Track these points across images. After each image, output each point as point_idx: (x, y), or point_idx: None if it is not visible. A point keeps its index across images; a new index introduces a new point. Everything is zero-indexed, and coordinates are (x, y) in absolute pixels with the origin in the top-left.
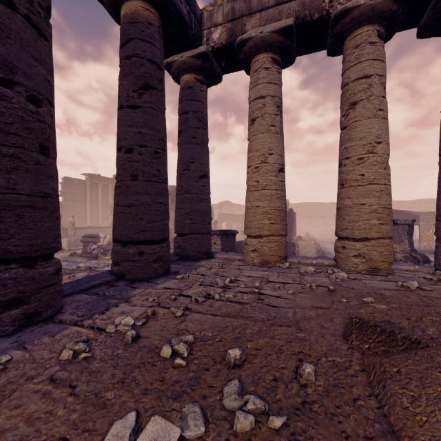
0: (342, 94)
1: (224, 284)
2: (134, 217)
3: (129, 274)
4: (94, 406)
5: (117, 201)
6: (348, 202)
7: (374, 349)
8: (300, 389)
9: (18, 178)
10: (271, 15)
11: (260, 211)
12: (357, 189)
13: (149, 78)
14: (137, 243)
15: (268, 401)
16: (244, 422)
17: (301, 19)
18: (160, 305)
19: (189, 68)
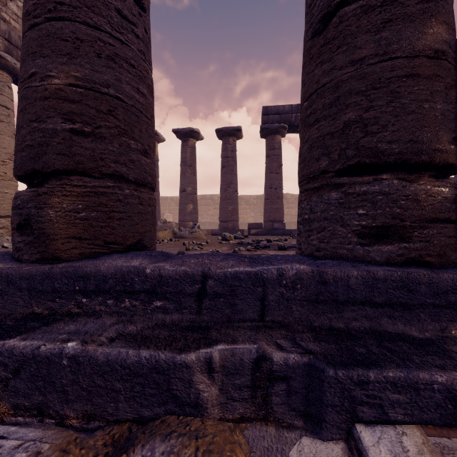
0: None
1: None
2: None
3: None
4: None
5: None
6: None
7: None
8: None
9: None
10: None
11: None
12: (3, 182)
13: None
14: None
15: None
16: None
17: None
18: None
19: None
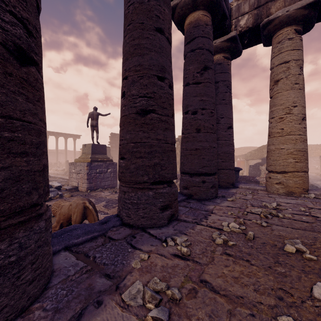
0: None
1: (273, 207)
2: (198, 157)
3: (196, 195)
4: (278, 274)
5: (186, 147)
6: None
7: None
8: None
9: (167, 134)
10: None
11: (285, 152)
12: None
13: (207, 62)
14: (200, 175)
15: None
16: None
17: None
18: (240, 217)
19: (219, 50)
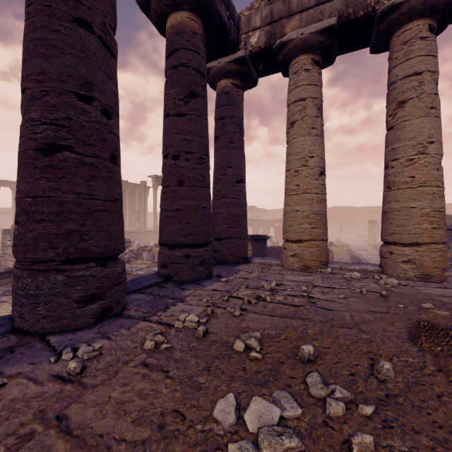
0: (388, 92)
1: (271, 287)
2: (180, 221)
3: (177, 276)
4: (192, 388)
5: (164, 206)
6: (396, 206)
7: (448, 352)
8: (379, 384)
9: (96, 185)
10: (311, 15)
11: (301, 216)
12: (407, 191)
13: (195, 86)
14: (183, 246)
15: (351, 392)
16: (337, 407)
17: (344, 18)
18: (215, 305)
19: (226, 73)
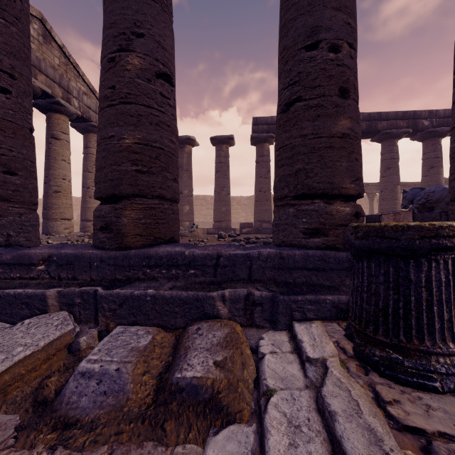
0: None
1: None
2: None
3: None
4: None
5: None
6: None
7: None
8: None
9: None
10: None
11: None
12: None
13: None
14: None
15: None
16: None
17: None
18: None
19: None
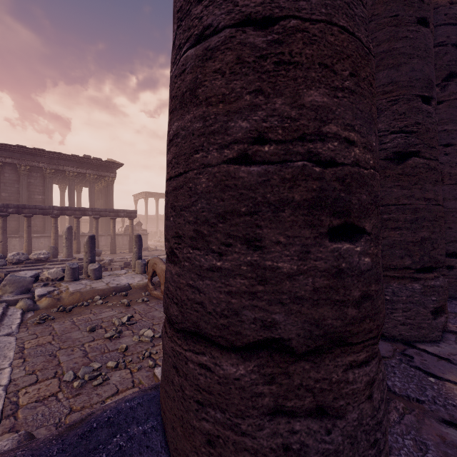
0: None
1: None
2: None
3: None
4: None
5: None
6: None
7: None
8: None
9: (437, 190)
10: None
11: None
12: None
13: (454, 66)
14: None
15: None
16: None
17: None
18: None
19: None
